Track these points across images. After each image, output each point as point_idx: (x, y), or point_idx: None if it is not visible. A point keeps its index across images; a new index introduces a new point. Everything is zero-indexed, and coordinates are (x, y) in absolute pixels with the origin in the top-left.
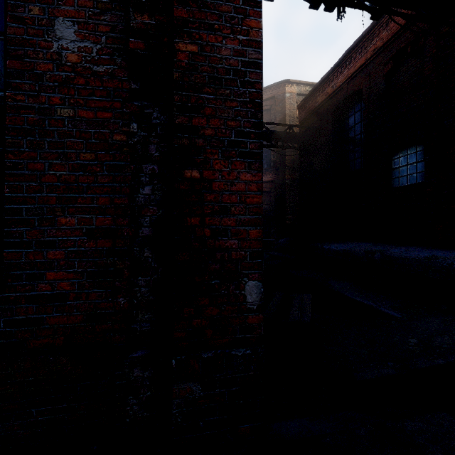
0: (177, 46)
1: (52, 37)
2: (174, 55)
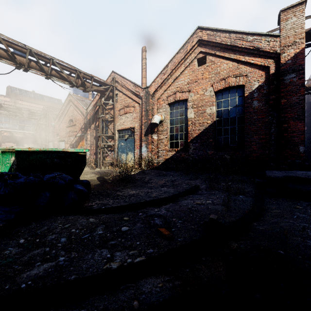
0: (281, 101)
1: (252, 104)
2: (280, 103)
